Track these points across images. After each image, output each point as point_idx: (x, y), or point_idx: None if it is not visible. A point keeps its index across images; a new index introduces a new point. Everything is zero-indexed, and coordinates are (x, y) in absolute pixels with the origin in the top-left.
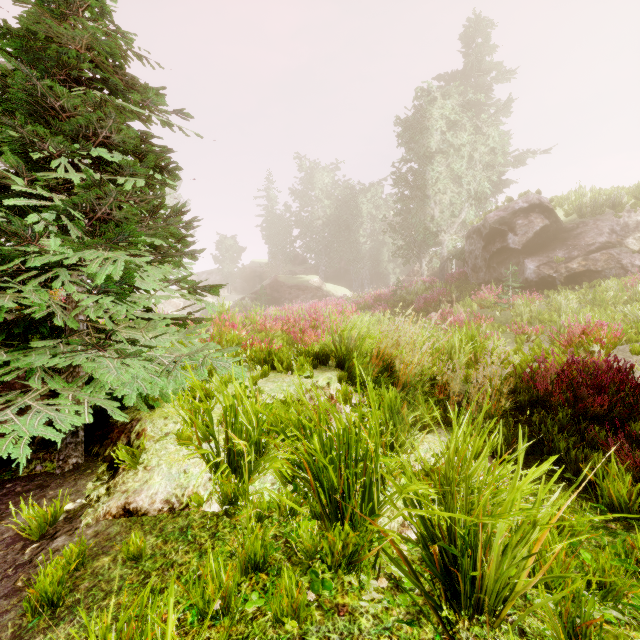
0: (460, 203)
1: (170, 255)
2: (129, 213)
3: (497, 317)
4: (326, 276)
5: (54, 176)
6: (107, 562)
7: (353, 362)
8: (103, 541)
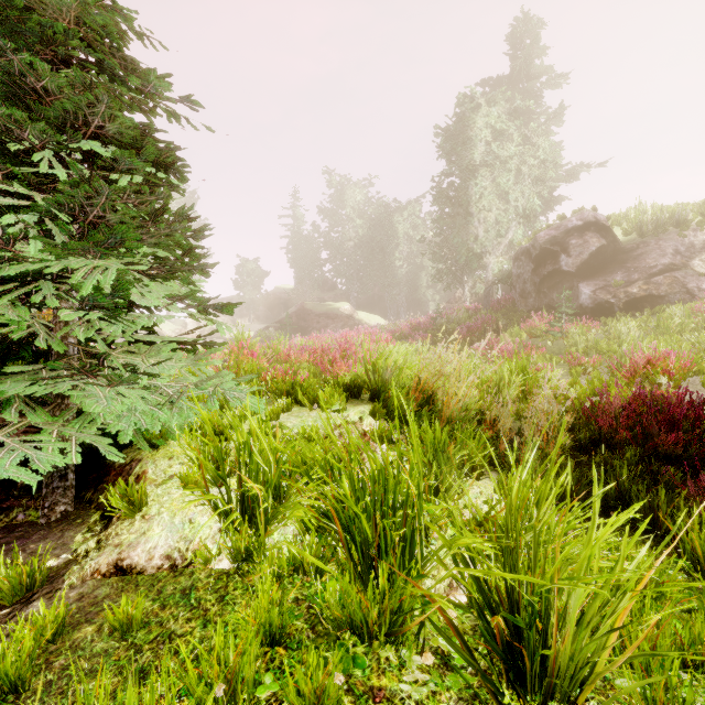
0: (507, 221)
1: (177, 269)
2: (126, 216)
3: (549, 347)
4: (358, 303)
5: (35, 170)
6: (90, 633)
7: (389, 394)
8: (88, 606)
